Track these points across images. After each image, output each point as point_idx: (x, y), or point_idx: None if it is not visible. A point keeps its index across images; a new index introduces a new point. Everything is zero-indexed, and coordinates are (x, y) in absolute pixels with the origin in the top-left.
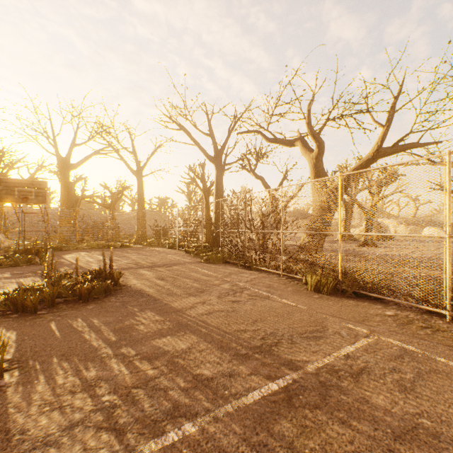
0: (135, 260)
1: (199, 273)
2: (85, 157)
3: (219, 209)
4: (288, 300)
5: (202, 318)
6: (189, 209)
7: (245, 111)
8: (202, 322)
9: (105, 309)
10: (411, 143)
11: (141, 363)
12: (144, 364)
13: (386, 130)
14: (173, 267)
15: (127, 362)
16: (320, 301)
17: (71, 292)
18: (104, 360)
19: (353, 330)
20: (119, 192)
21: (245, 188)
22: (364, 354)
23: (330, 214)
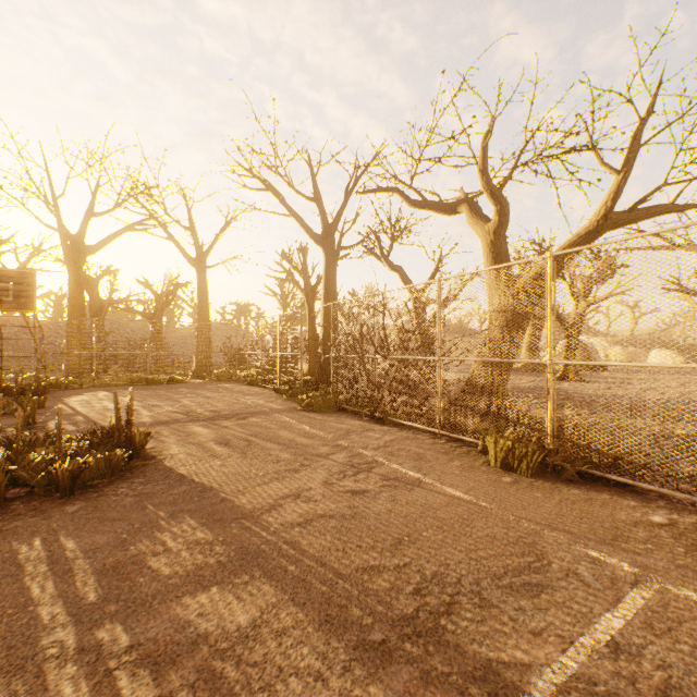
0: (187, 405)
1: (294, 431)
2: (111, 235)
3: (329, 320)
4: (457, 489)
5: (291, 534)
6: (283, 321)
7: (372, 160)
8: (291, 546)
9: (100, 514)
10: (662, 204)
11: (132, 679)
12: (139, 682)
13: (624, 179)
14: (250, 420)
15: (100, 677)
16: (518, 490)
17: (46, 474)
18: (46, 670)
19: (602, 564)
20: (168, 294)
21: (371, 289)
22: (651, 641)
23: (519, 327)
